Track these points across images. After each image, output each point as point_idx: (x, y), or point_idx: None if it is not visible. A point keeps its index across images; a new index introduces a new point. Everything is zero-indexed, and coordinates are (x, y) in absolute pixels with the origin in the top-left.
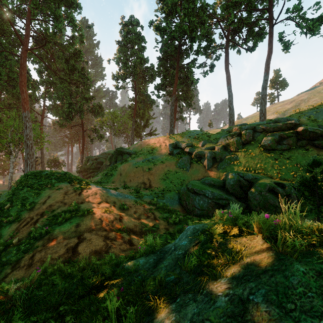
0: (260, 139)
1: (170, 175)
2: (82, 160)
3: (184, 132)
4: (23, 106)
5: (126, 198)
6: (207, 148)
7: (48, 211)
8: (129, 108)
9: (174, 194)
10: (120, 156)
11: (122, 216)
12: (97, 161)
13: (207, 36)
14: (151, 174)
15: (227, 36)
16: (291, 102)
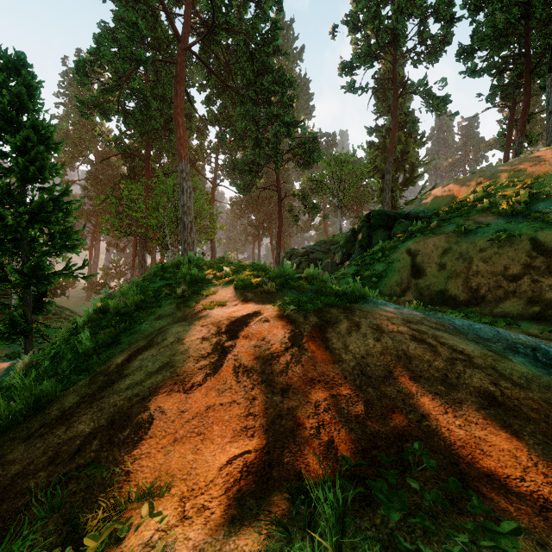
0: None
1: None
2: (277, 259)
3: None
4: (179, 151)
5: None
6: None
7: (53, 508)
8: (369, 148)
9: None
10: (380, 229)
11: None
12: (309, 258)
13: None
14: None
15: None
16: None
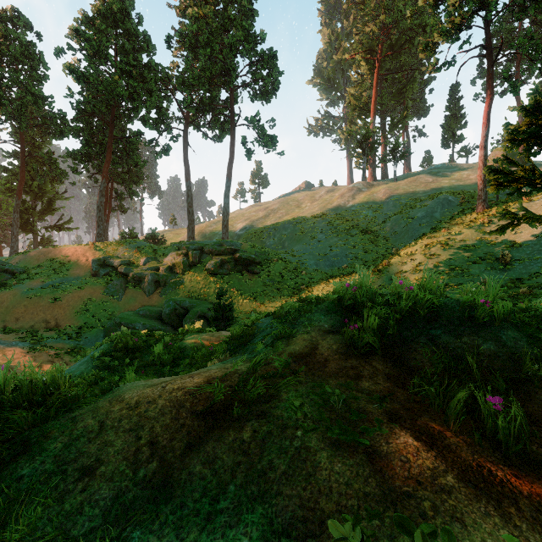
0: (207, 261)
1: (93, 307)
2: None
3: (121, 242)
4: None
5: (14, 346)
6: (149, 269)
7: None
8: (4, 171)
9: (98, 332)
10: None
11: (12, 367)
12: None
13: (158, 108)
14: (59, 308)
15: (186, 116)
16: (265, 209)
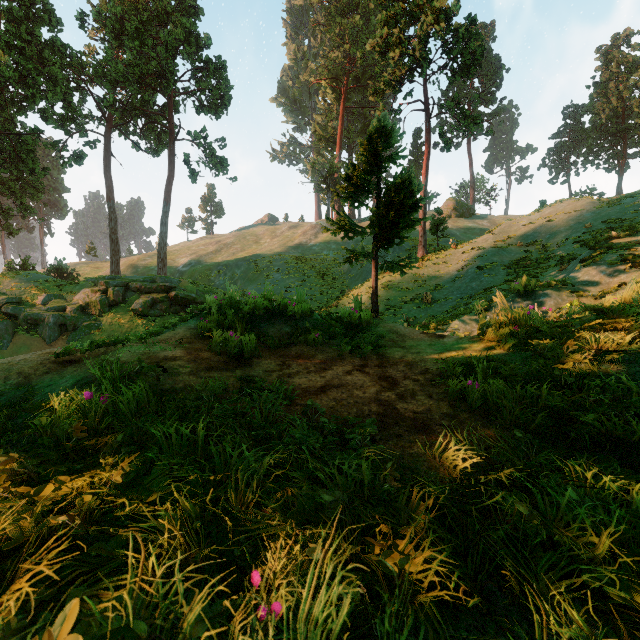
0: (134, 300)
1: None
2: None
3: (6, 274)
4: None
5: None
6: (51, 309)
7: None
8: None
9: None
10: None
11: None
12: None
13: (66, 102)
14: None
15: (108, 117)
16: (217, 243)
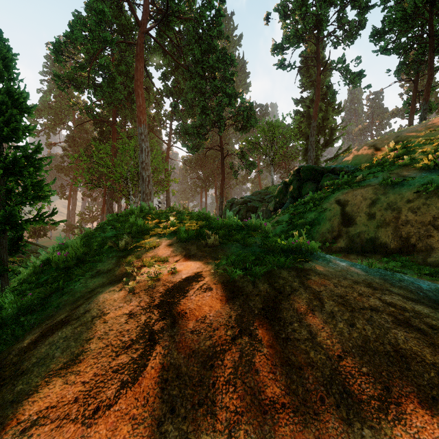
0: None
1: None
2: (220, 207)
3: None
4: (139, 117)
5: None
6: None
7: None
8: (295, 115)
9: None
10: (309, 182)
11: None
12: (247, 206)
13: None
14: None
15: None
16: None
